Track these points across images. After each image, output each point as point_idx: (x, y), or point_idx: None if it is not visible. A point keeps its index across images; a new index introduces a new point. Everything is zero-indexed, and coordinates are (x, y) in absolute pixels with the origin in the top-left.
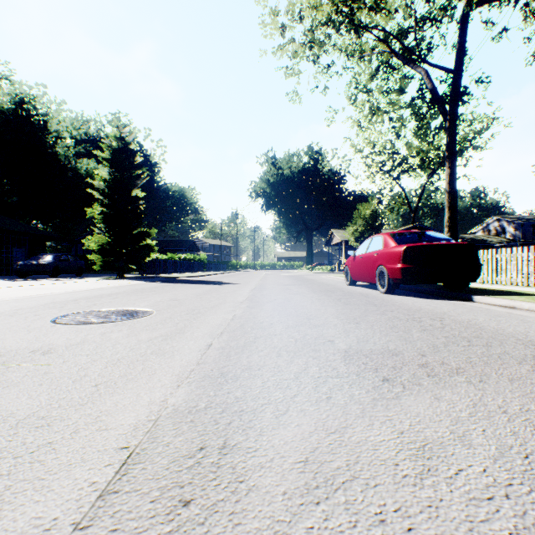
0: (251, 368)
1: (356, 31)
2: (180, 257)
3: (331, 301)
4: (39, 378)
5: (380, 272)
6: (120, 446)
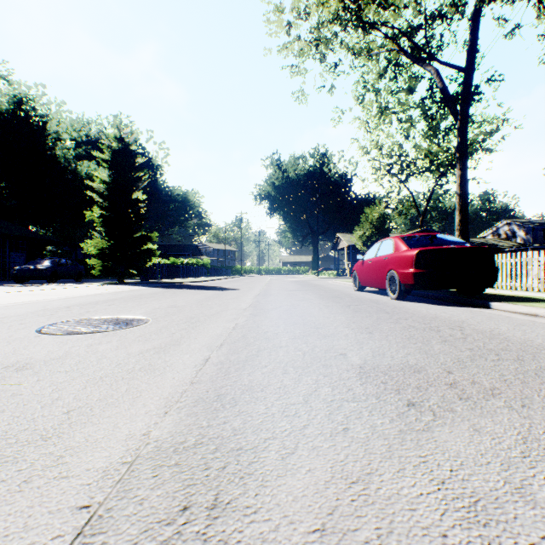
0: (252, 388)
1: (364, 28)
2: (183, 262)
3: (340, 308)
4: (3, 402)
5: (391, 278)
6: (79, 505)
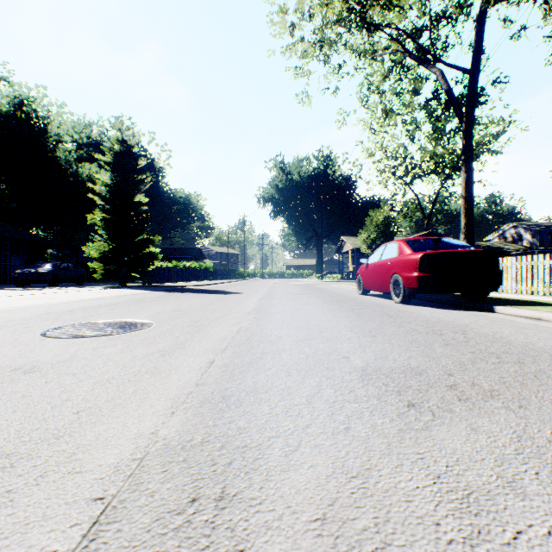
0: (257, 390)
1: (368, 29)
2: (186, 266)
3: (343, 312)
4: (14, 403)
5: (395, 281)
6: (94, 497)
